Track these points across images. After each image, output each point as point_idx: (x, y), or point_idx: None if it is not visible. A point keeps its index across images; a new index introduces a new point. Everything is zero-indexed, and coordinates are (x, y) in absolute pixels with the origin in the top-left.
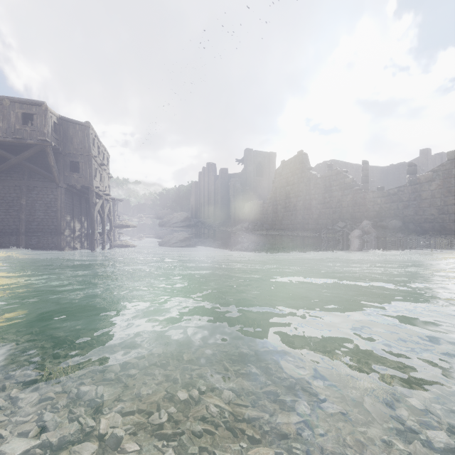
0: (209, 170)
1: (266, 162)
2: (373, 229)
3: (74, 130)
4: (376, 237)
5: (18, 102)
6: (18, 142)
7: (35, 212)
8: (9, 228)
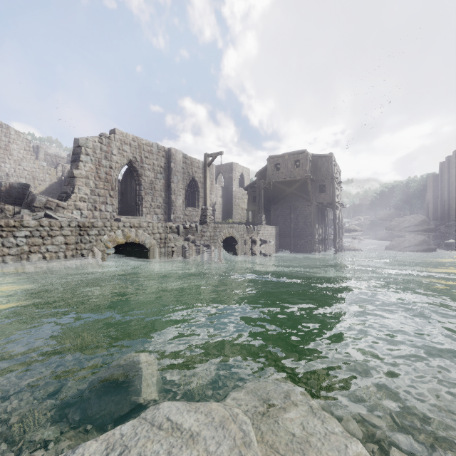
0: None
1: None
2: None
3: (321, 162)
4: None
5: (291, 155)
6: (292, 180)
7: (298, 222)
8: (285, 233)
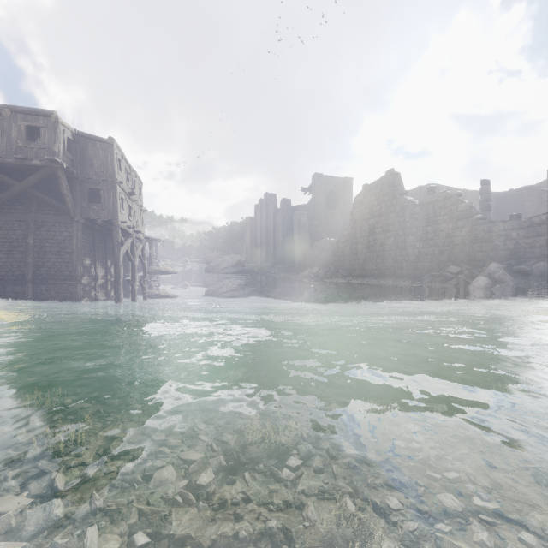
0: (267, 203)
1: (340, 190)
2: (509, 276)
3: (94, 149)
4: (515, 288)
5: (21, 112)
6: (20, 164)
7: (44, 254)
8: (13, 274)
